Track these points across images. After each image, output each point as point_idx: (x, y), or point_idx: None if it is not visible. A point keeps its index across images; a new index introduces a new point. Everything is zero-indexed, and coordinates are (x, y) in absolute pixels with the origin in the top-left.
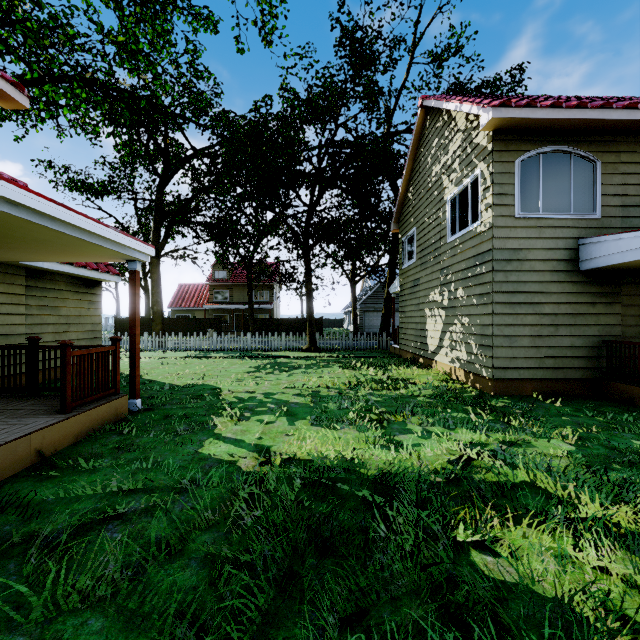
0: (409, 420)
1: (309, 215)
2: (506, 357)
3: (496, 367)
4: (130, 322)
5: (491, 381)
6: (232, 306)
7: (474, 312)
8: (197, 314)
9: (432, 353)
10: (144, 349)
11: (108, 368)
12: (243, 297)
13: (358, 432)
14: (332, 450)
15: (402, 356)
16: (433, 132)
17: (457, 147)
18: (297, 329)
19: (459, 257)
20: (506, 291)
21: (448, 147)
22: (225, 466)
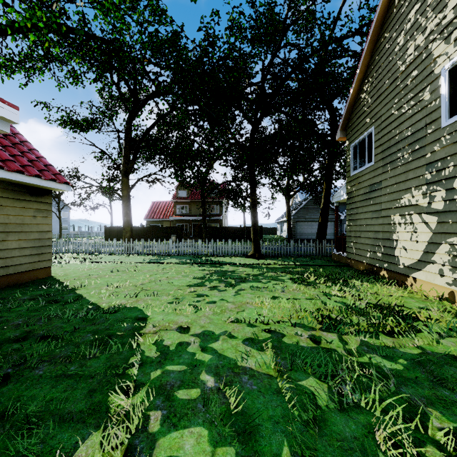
0: None
1: (254, 130)
2: None
3: None
4: None
5: None
6: (190, 217)
7: None
8: (165, 224)
9: (407, 268)
10: (113, 253)
11: None
12: (199, 211)
13: None
14: None
15: (350, 265)
16: (409, 1)
17: None
18: (241, 236)
19: None
20: None
21: None
22: None
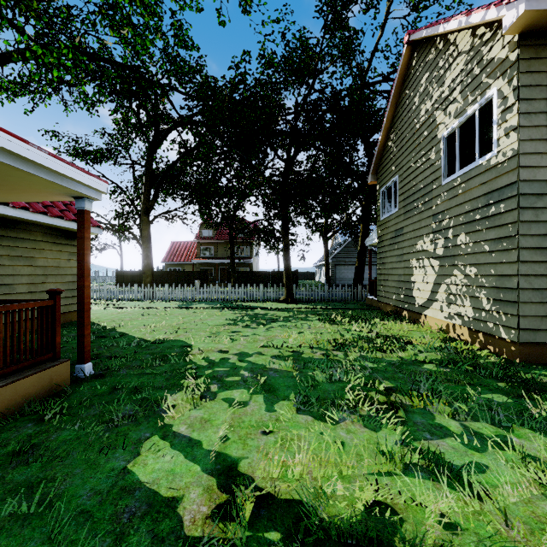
0: (435, 408)
1: (286, 170)
2: (536, 316)
3: (523, 328)
4: (78, 271)
5: (515, 345)
6: (216, 260)
7: (486, 260)
8: (186, 268)
9: (420, 307)
10: (134, 299)
11: (42, 328)
12: (226, 253)
13: (367, 430)
14: (340, 486)
15: (380, 308)
16: (422, 68)
17: (458, 73)
18: (274, 281)
19: (461, 198)
20: (536, 233)
21: (444, 77)
22: (143, 543)
